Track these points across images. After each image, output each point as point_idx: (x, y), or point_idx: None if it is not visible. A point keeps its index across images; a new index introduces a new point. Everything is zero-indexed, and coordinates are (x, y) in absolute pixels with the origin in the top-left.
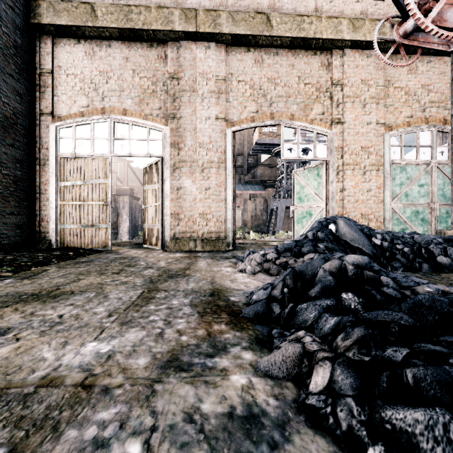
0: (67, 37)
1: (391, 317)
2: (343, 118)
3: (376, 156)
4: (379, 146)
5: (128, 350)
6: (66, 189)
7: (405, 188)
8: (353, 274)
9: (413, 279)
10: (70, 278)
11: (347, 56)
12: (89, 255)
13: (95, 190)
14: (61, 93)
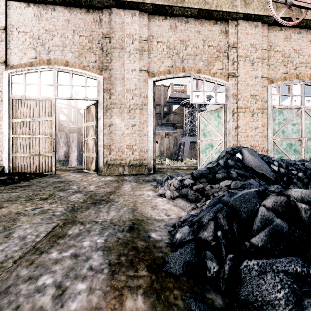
0: (18, 1)
1: None
2: (237, 73)
3: (261, 102)
4: (263, 95)
5: None
6: (17, 125)
7: (282, 126)
8: (310, 216)
9: None
10: None
11: (240, 26)
12: (33, 179)
13: (42, 125)
14: (14, 46)
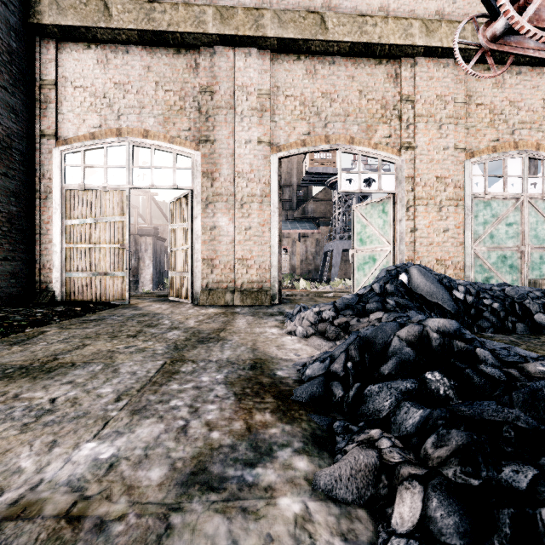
0: (74, 41)
1: (502, 415)
2: (414, 142)
3: (454, 188)
4: (458, 177)
5: (138, 455)
6: (73, 228)
7: (490, 228)
8: (439, 344)
9: (517, 352)
10: (73, 343)
11: (419, 66)
12: (101, 310)
13: (110, 229)
14: (67, 109)
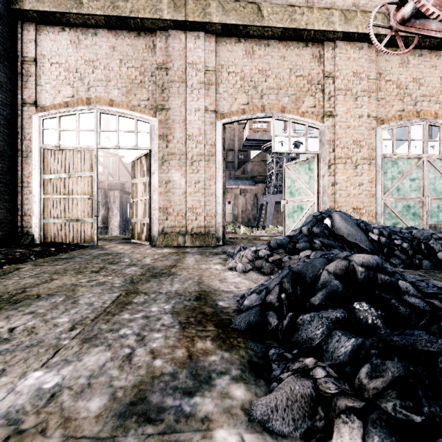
0: (51, 25)
1: (436, 346)
2: (335, 111)
3: (367, 149)
4: (370, 140)
5: (81, 384)
6: (50, 182)
7: (397, 182)
8: (364, 277)
9: (434, 284)
10: (42, 278)
11: (338, 49)
12: (72, 250)
13: (81, 183)
14: (45, 82)
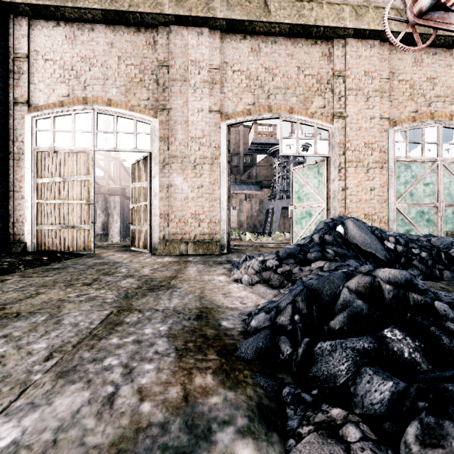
0: (45, 19)
1: None
2: (345, 112)
3: (379, 152)
4: (382, 143)
5: (44, 442)
6: (43, 186)
7: (410, 187)
8: (392, 297)
9: None
10: (27, 292)
11: (349, 46)
12: (66, 259)
13: (77, 187)
14: (39, 80)
